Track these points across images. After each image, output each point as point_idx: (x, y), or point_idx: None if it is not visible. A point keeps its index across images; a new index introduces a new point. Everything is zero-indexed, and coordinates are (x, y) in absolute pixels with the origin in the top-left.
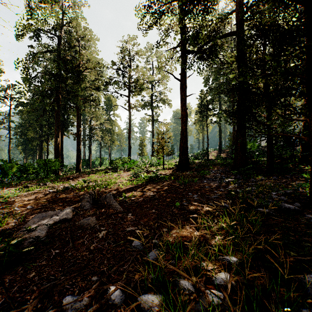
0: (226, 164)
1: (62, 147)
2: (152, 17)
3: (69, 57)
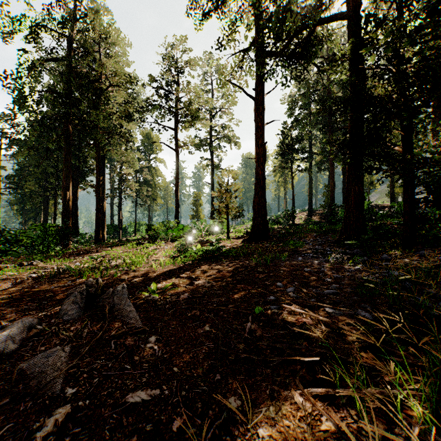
0: (326, 231)
1: (77, 206)
2: (211, 0)
3: (85, 70)
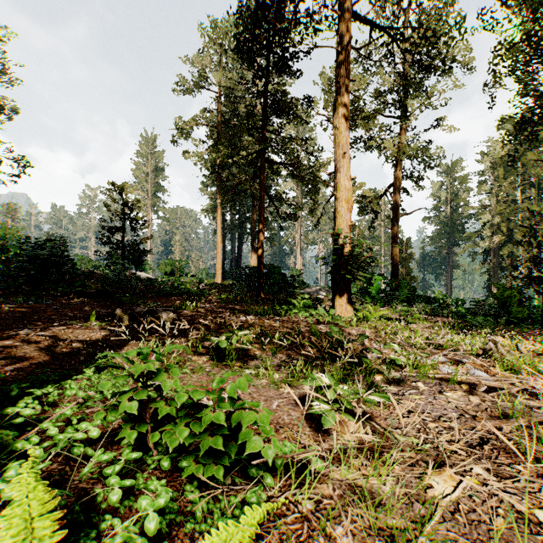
0: None
1: None
2: None
3: None
